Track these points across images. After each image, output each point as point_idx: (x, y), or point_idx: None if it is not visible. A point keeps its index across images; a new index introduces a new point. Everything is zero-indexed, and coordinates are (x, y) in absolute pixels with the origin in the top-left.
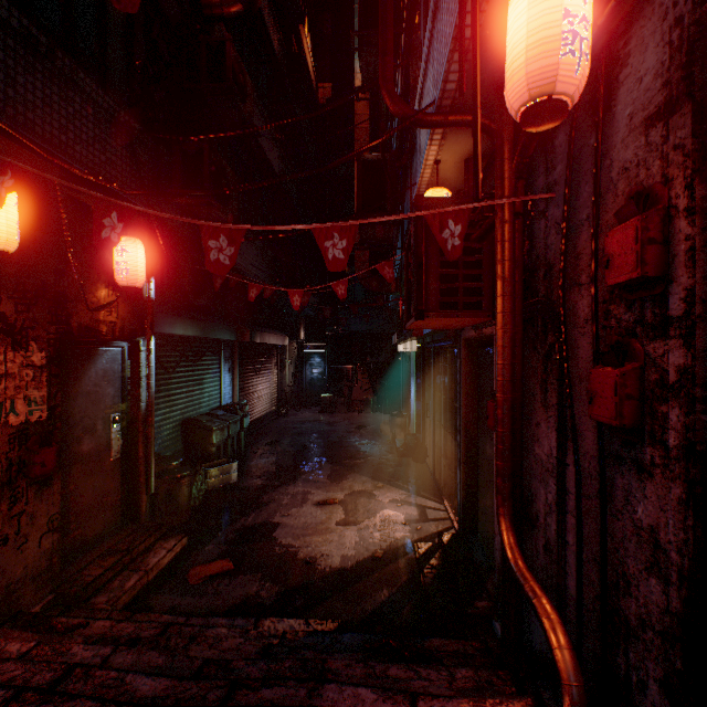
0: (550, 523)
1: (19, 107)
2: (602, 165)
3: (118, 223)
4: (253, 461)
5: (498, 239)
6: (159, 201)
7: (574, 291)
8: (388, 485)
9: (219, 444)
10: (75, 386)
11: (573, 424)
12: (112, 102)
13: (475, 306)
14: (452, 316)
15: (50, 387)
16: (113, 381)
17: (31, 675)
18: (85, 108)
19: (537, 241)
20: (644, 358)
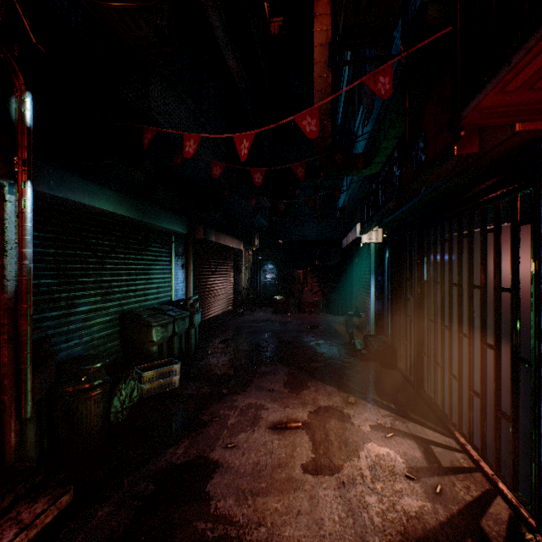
0: None
1: None
2: None
3: None
4: (203, 360)
5: None
6: None
7: None
8: (361, 400)
9: (161, 342)
10: None
11: None
12: None
13: None
14: None
15: None
16: None
17: None
18: None
19: None
20: None
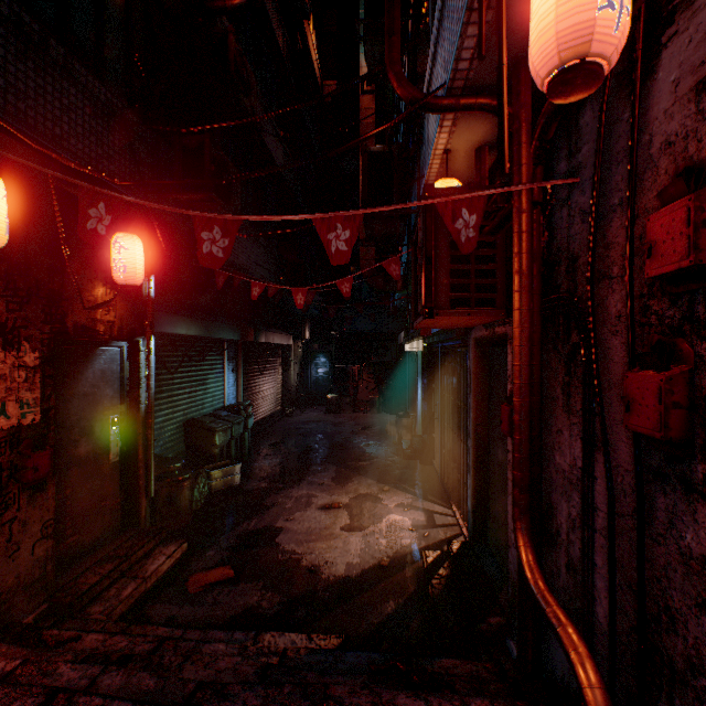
0: (574, 540)
1: (9, 97)
2: (639, 141)
3: (106, 215)
4: (257, 462)
5: (515, 230)
6: (159, 197)
7: (604, 284)
8: (394, 488)
9: (222, 445)
10: (71, 387)
11: (604, 434)
12: (109, 94)
13: (488, 303)
14: (463, 314)
15: (44, 388)
16: (111, 382)
17: (11, 701)
18: (81, 100)
19: (558, 231)
20: (695, 360)
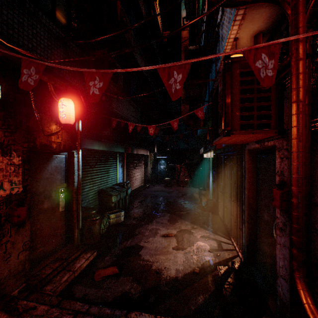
0: None
1: (4, 26)
2: None
3: (36, 75)
4: (132, 210)
5: (294, 72)
6: (83, 81)
7: None
8: (199, 227)
9: (115, 202)
10: (40, 174)
11: None
12: (57, 29)
13: (263, 127)
14: (249, 133)
15: (24, 175)
16: (60, 172)
17: None
18: (43, 31)
19: None
20: None
